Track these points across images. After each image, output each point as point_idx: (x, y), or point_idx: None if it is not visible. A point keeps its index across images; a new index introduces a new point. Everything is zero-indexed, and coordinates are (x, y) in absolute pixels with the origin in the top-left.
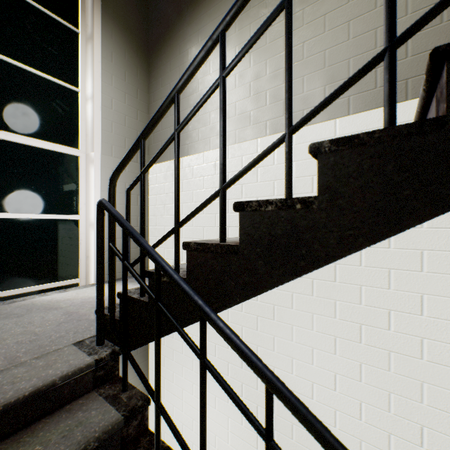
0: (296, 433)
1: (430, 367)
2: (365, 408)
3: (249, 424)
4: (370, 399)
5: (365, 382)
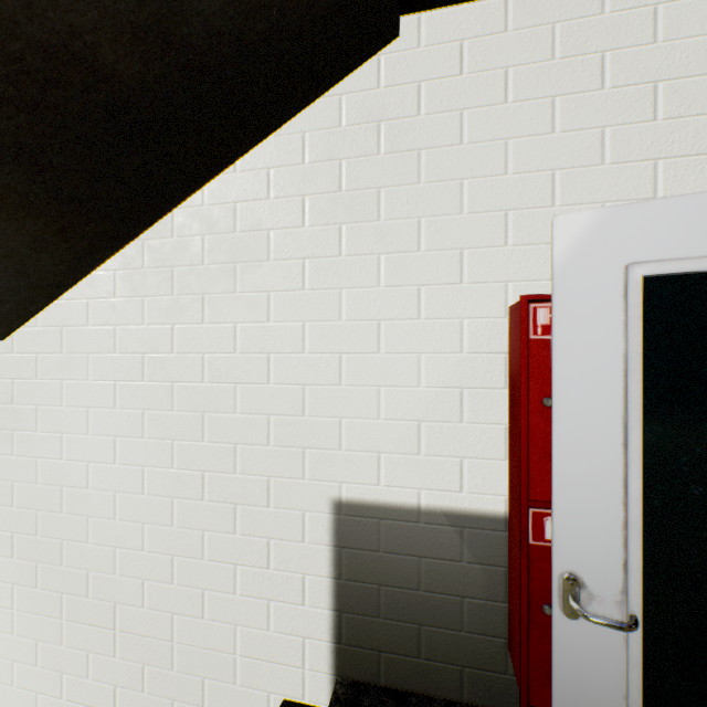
0: (68, 553)
1: (212, 390)
2: (149, 474)
3: (1, 572)
4: (154, 459)
5: (149, 436)
